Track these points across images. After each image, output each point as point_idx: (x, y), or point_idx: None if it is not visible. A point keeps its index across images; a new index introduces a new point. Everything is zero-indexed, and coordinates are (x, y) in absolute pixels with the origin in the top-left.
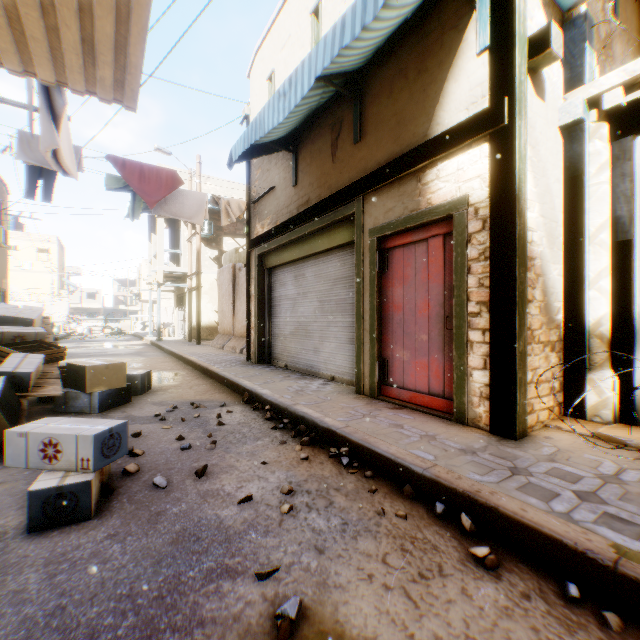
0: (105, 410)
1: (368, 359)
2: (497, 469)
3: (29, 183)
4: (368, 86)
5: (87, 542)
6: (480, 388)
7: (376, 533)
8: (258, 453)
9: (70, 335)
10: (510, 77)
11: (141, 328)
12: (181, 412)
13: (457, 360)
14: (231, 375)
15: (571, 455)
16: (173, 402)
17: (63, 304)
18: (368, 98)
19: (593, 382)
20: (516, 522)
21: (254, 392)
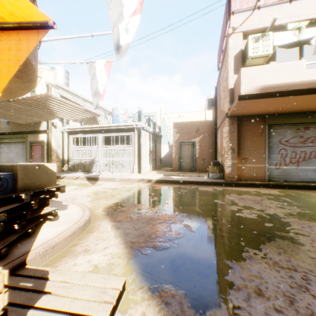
0: None
1: None
2: None
3: None
4: None
5: None
6: None
7: None
8: None
9: None
10: (49, 127)
11: None
12: None
13: None
14: None
15: None
16: None
17: None
18: None
19: (65, 166)
20: None
21: None
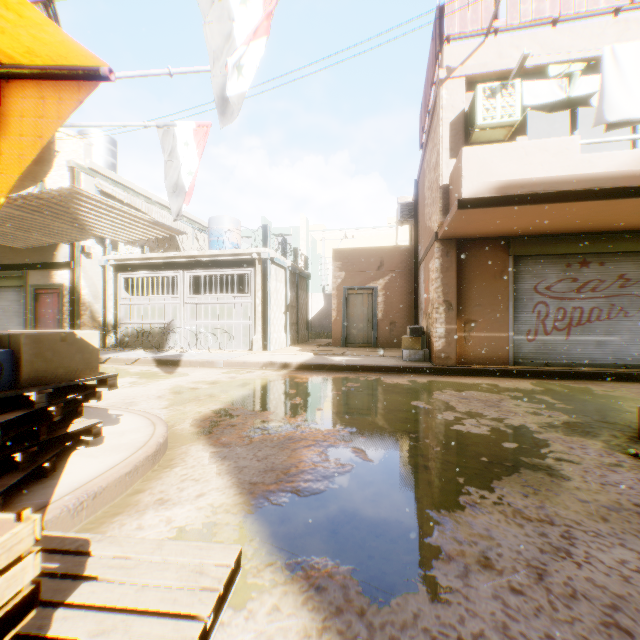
0: None
1: None
2: None
3: None
4: None
5: None
6: None
7: None
8: None
9: None
10: (75, 256)
11: None
12: None
13: None
14: None
15: None
16: None
17: None
18: None
19: (109, 337)
20: None
21: None
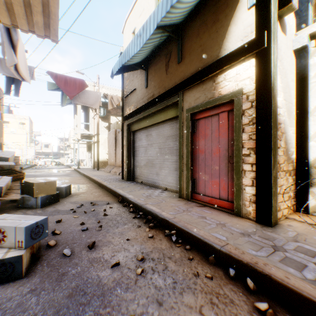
0: (44, 206)
1: (185, 179)
2: (264, 247)
3: (7, 86)
4: (185, 32)
5: (16, 295)
6: (249, 196)
7: (194, 290)
8: (125, 233)
9: (35, 165)
10: (268, 20)
11: (70, 162)
12: (85, 207)
13: (236, 180)
14: (113, 187)
15: (306, 237)
16: (81, 202)
17: (32, 150)
18: (185, 38)
19: (313, 193)
20: (283, 286)
21: (124, 196)
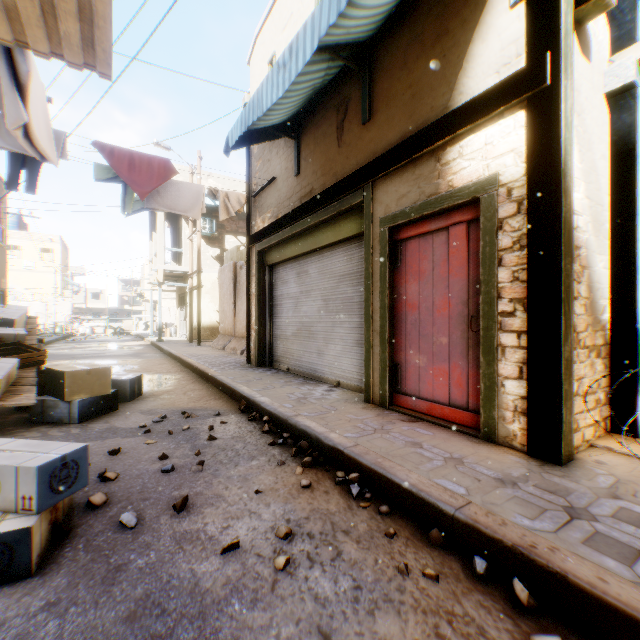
0: (86, 420)
1: (378, 364)
2: (549, 509)
3: (11, 173)
4: (378, 59)
5: (15, 616)
6: (514, 401)
7: (399, 604)
8: (251, 477)
9: (72, 335)
10: (553, 28)
11: (144, 328)
12: (170, 423)
13: (485, 367)
14: (228, 379)
15: (636, 488)
16: (163, 410)
17: (66, 304)
18: (378, 72)
19: None
20: (595, 599)
21: (252, 400)
